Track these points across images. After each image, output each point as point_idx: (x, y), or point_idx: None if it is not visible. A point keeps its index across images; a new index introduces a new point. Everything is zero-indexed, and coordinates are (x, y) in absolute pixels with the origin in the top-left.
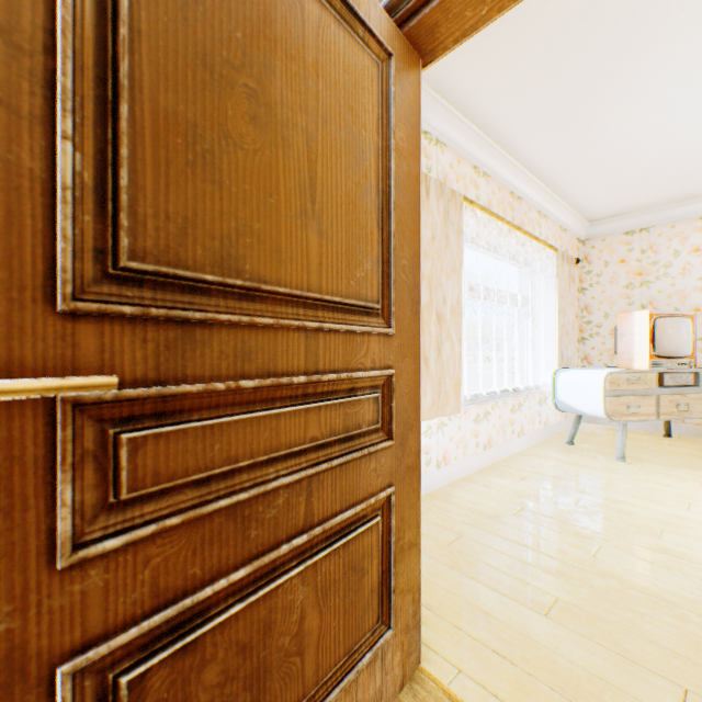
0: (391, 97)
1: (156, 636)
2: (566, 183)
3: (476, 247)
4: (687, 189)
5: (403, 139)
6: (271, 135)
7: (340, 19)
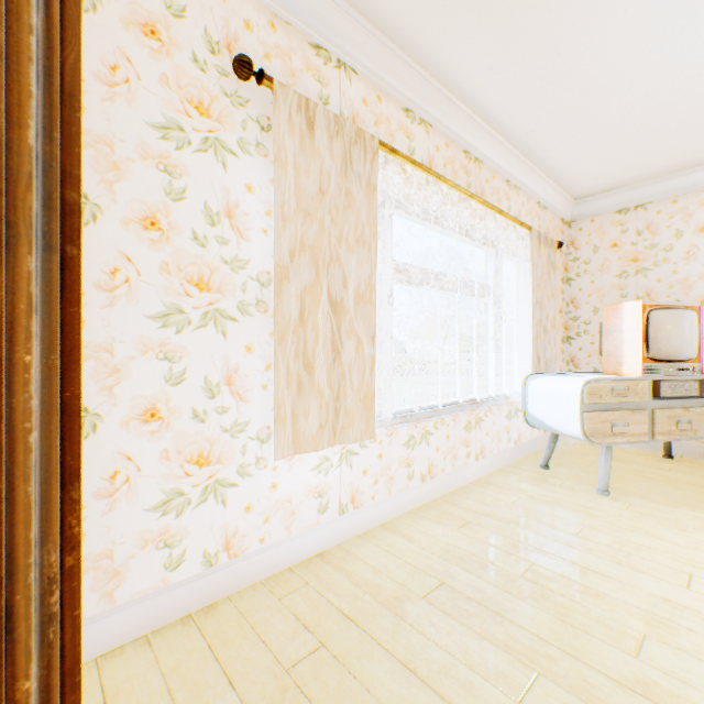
0: None
1: None
2: (539, 143)
3: (414, 218)
4: (691, 151)
5: None
6: None
7: None
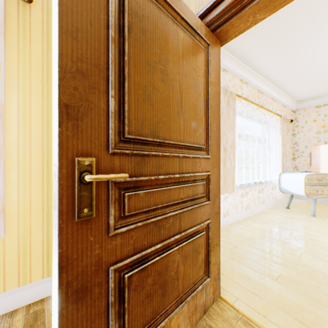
0: (209, 61)
1: (134, 263)
2: (285, 84)
3: (241, 116)
4: None
5: (213, 78)
6: (168, 85)
7: (190, 35)
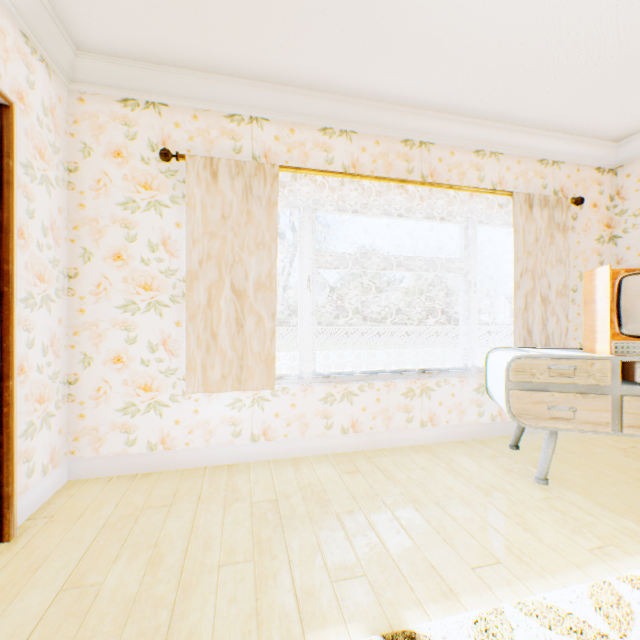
0: None
1: None
2: (502, 107)
3: (343, 213)
4: None
5: None
6: None
7: None
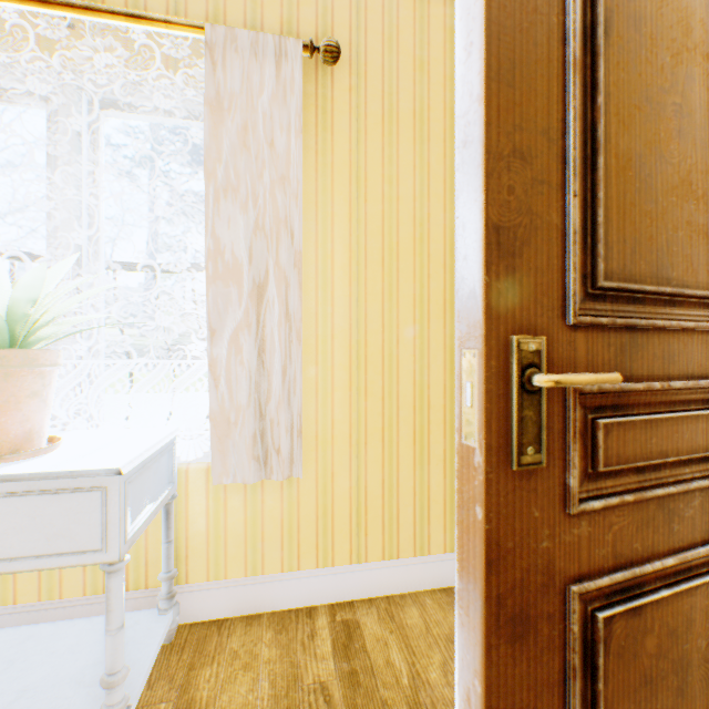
0: None
1: (611, 590)
2: None
3: None
4: None
5: None
6: (689, 142)
7: None
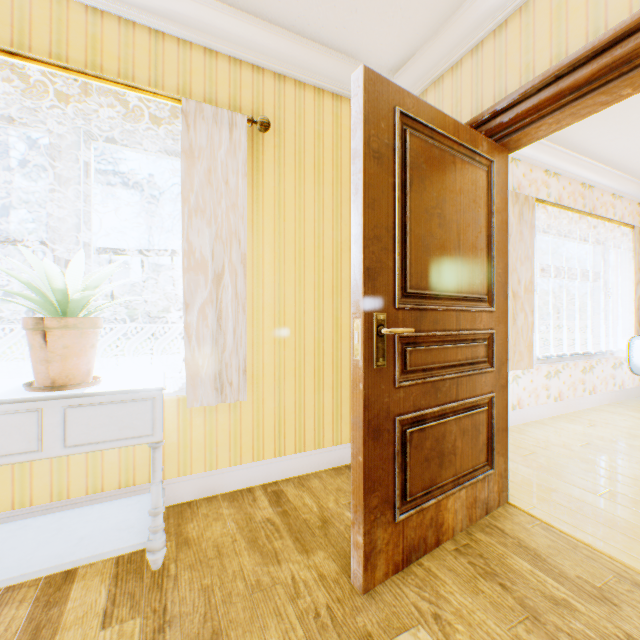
0: (492, 183)
1: (412, 421)
2: None
3: (547, 234)
4: None
5: (498, 203)
6: (444, 229)
7: (468, 158)
